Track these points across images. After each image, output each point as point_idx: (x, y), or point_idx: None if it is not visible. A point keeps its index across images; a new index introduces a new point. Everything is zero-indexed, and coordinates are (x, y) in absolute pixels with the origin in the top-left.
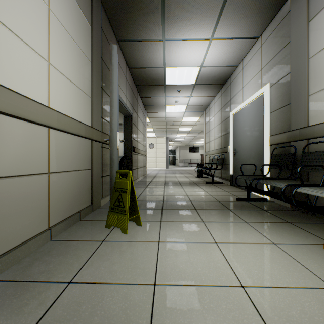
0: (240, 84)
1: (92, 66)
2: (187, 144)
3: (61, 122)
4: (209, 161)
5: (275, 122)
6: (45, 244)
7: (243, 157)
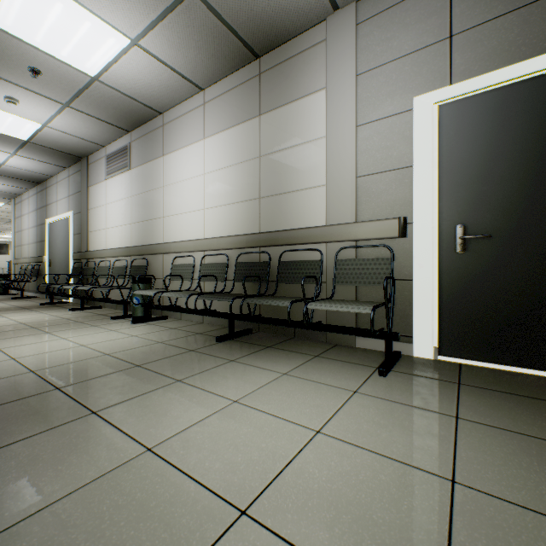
0: (55, 196)
1: None
2: None
3: None
4: (21, 271)
5: (76, 243)
6: None
7: (58, 268)
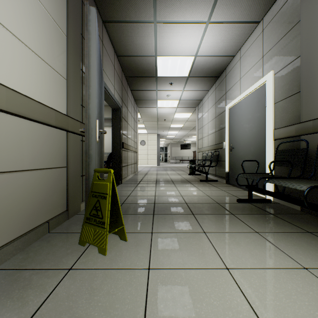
0: (237, 75)
1: (67, 40)
2: (179, 141)
3: (13, 103)
4: (202, 157)
5: (280, 113)
6: None
7: (241, 153)
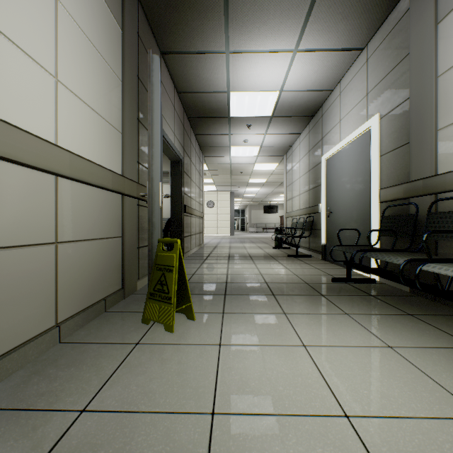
0: (336, 115)
1: (123, 87)
2: (261, 202)
3: (75, 168)
4: (292, 225)
5: (387, 169)
6: (51, 349)
7: (341, 219)
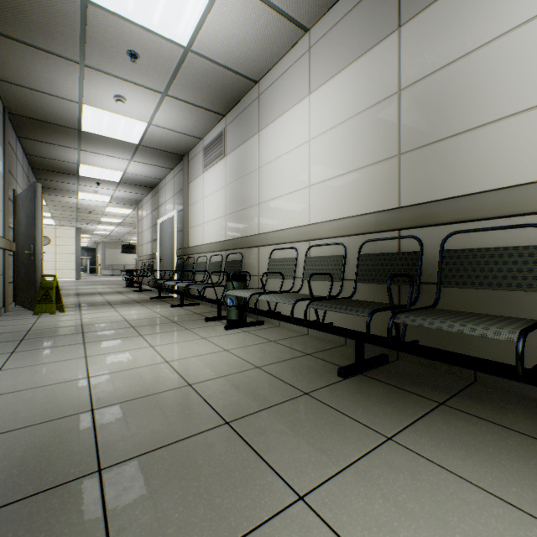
0: (164, 197)
1: (5, 184)
2: (119, 240)
3: None
4: (142, 267)
5: (179, 240)
6: None
7: (166, 264)
